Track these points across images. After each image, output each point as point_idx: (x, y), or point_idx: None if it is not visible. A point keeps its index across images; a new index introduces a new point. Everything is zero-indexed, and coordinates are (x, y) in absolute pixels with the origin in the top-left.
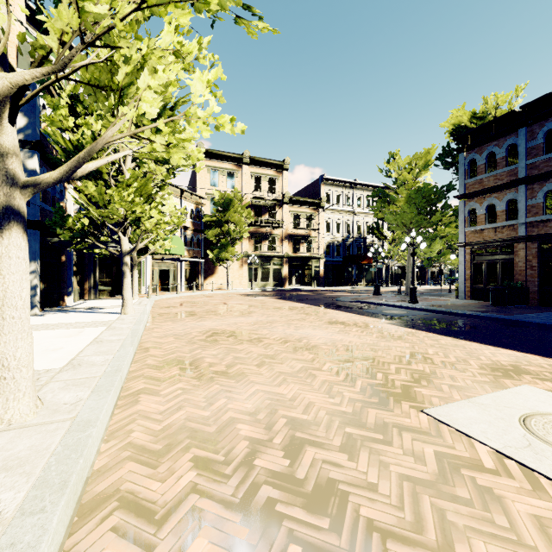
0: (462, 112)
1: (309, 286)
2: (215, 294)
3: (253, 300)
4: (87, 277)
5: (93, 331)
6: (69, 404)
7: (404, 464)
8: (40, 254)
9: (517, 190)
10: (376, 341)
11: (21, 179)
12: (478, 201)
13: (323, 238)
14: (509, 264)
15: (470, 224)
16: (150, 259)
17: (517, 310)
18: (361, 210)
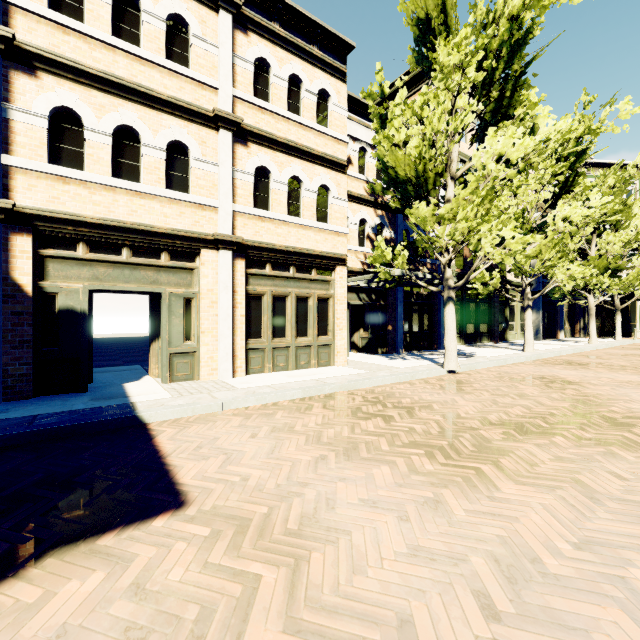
0: None
1: None
2: None
3: None
4: (577, 321)
5: (562, 346)
6: (541, 352)
7: (614, 367)
8: (542, 308)
9: None
10: None
11: (530, 298)
12: None
13: None
14: None
15: None
16: None
17: None
18: None
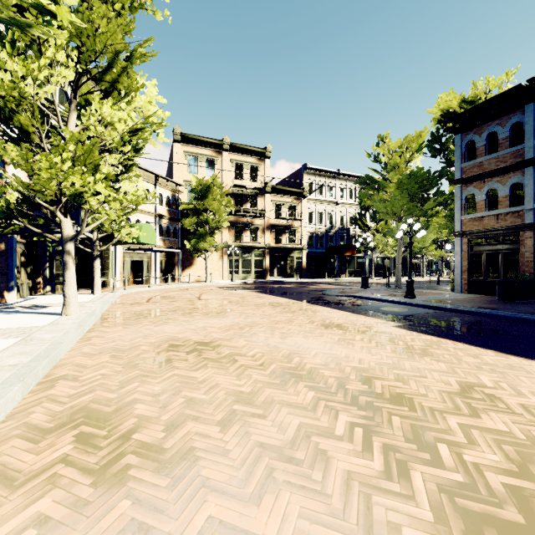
0: (452, 96)
1: (291, 278)
2: (191, 287)
3: (231, 294)
4: (41, 268)
5: None
6: None
7: None
8: None
9: (523, 172)
10: (396, 360)
11: None
12: (477, 186)
13: (305, 229)
14: (512, 254)
15: (467, 211)
16: (120, 249)
17: (532, 306)
18: (344, 201)
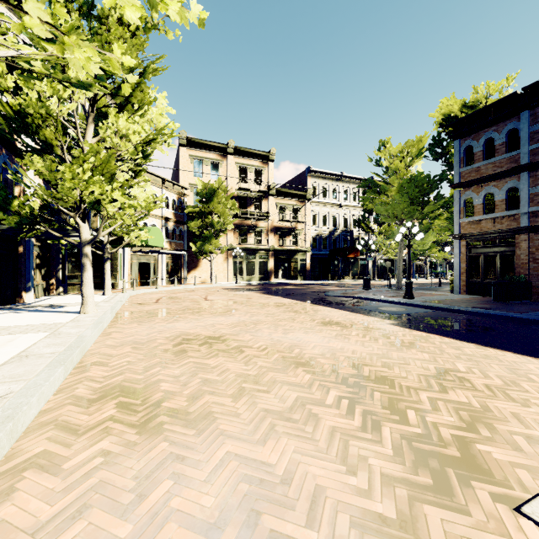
0: (453, 101)
1: (295, 280)
2: (197, 288)
3: (236, 295)
4: (54, 270)
5: (28, 339)
6: None
7: None
8: None
9: (519, 177)
10: (386, 351)
11: None
12: (475, 190)
13: (309, 231)
14: (509, 256)
15: (466, 215)
16: (128, 251)
17: (524, 306)
18: (348, 203)
